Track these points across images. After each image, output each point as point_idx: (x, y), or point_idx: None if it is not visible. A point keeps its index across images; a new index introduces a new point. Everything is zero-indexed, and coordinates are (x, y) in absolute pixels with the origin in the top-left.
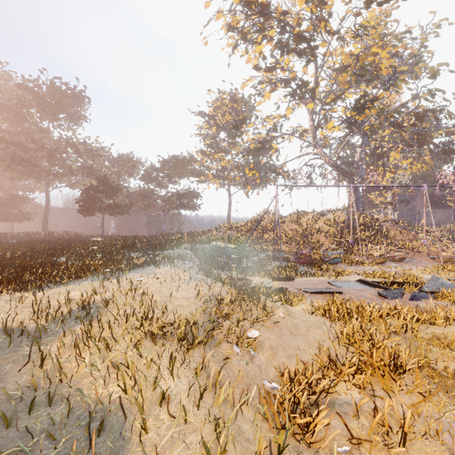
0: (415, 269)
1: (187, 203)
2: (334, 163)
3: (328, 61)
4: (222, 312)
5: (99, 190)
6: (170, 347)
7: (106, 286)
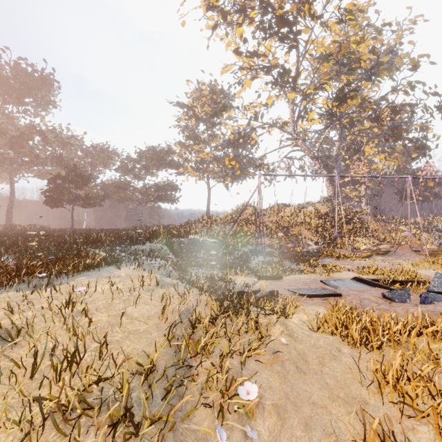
0: (403, 262)
1: (165, 196)
2: (314, 155)
3: (308, 51)
4: (196, 344)
5: (67, 180)
6: (95, 440)
7: (34, 298)
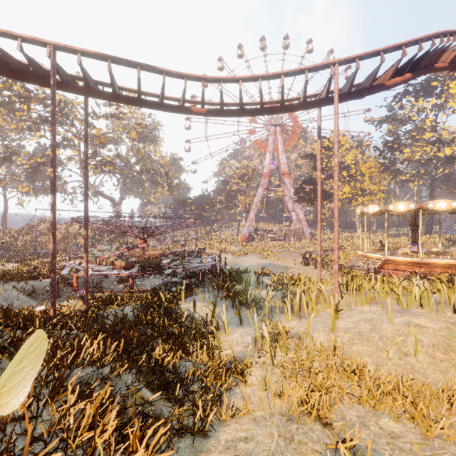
0: None
1: None
2: (97, 190)
3: (90, 123)
4: None
5: None
6: None
7: None
